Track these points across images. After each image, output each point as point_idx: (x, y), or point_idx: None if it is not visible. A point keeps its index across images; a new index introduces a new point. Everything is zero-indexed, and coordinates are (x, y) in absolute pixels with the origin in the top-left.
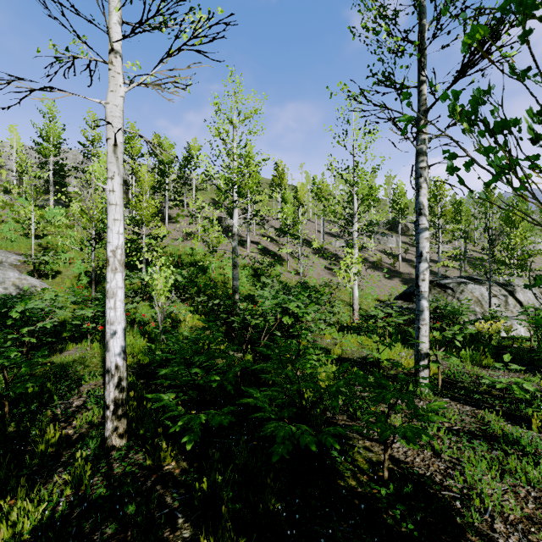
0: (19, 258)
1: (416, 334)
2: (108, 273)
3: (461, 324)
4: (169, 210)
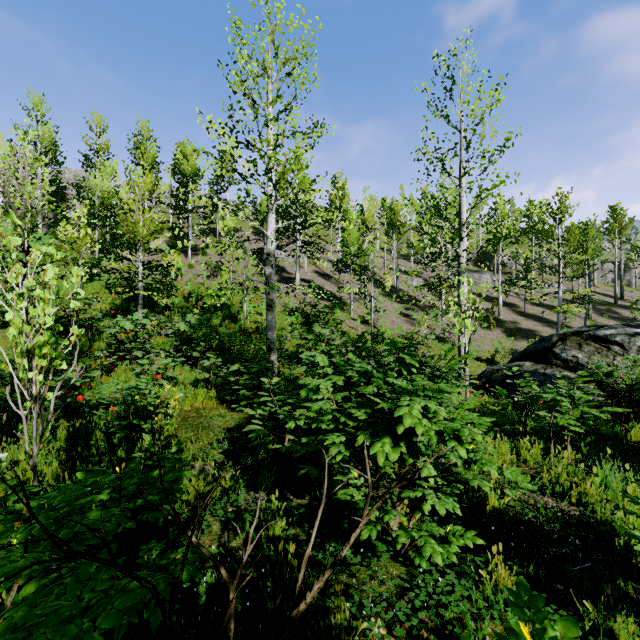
0: None
1: None
2: None
3: None
4: (196, 240)
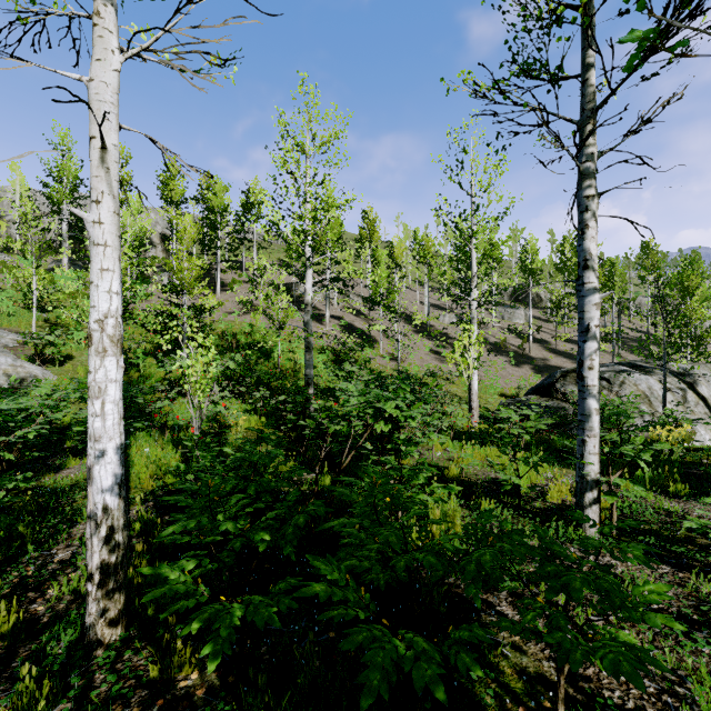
0: (18, 338)
1: (578, 450)
2: (92, 356)
3: (630, 431)
4: (222, 274)
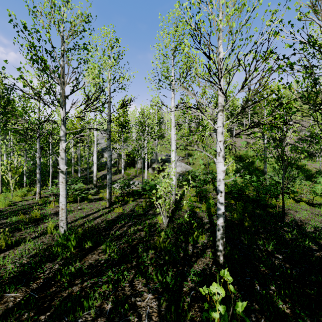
0: (181, 158)
1: None
2: None
3: None
4: (235, 130)
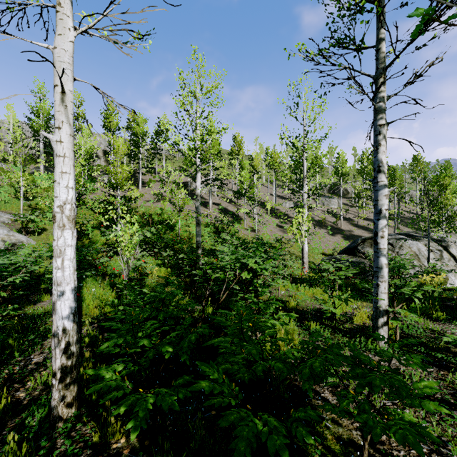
0: (11, 217)
1: (374, 290)
2: (56, 230)
3: (407, 278)
4: (143, 176)
